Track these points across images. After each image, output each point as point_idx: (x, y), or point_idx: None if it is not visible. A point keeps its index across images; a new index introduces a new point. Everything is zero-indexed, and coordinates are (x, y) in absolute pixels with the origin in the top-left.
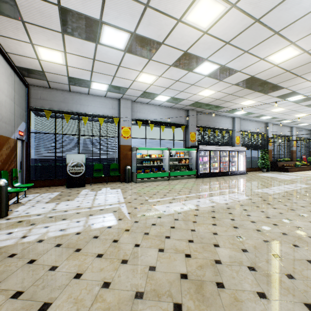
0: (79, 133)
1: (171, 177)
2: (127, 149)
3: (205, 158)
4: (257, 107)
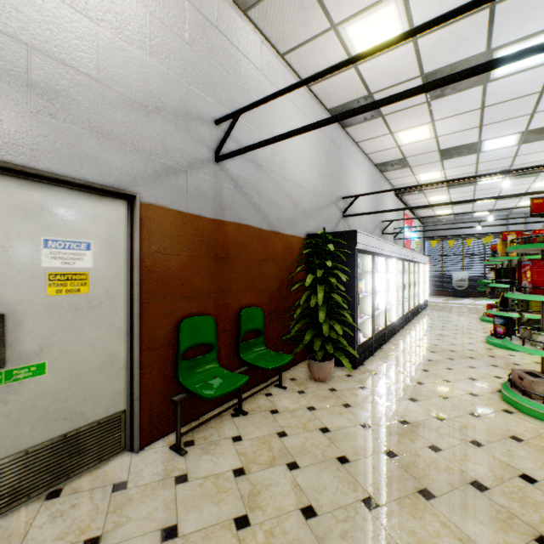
0: (462, 253)
1: None
2: None
3: None
4: None
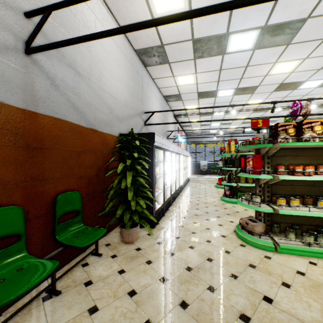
0: (205, 151)
1: None
2: None
3: None
4: None
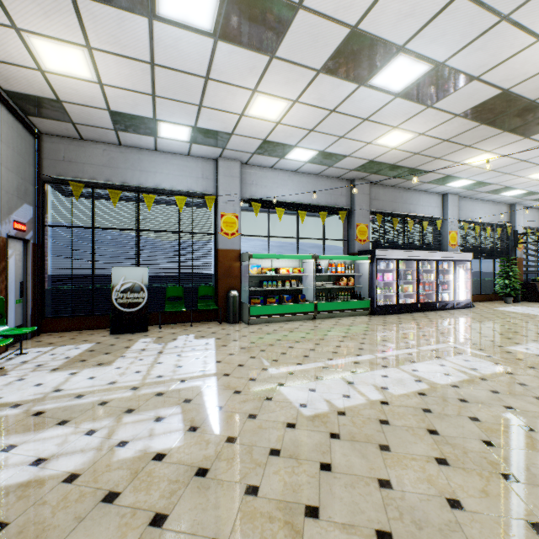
0: (138, 226)
1: (320, 313)
2: (232, 257)
3: (388, 274)
4: (500, 169)
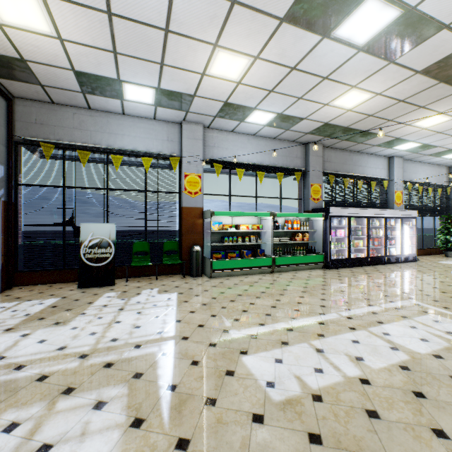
0: (106, 185)
1: (277, 267)
2: (195, 215)
3: (340, 231)
4: (448, 131)
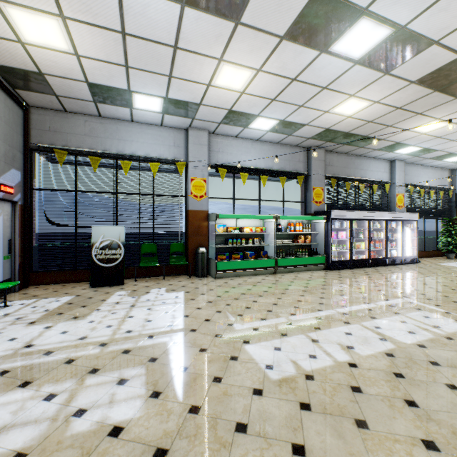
0: (116, 189)
1: (280, 268)
2: (200, 217)
3: (341, 233)
4: (447, 136)
